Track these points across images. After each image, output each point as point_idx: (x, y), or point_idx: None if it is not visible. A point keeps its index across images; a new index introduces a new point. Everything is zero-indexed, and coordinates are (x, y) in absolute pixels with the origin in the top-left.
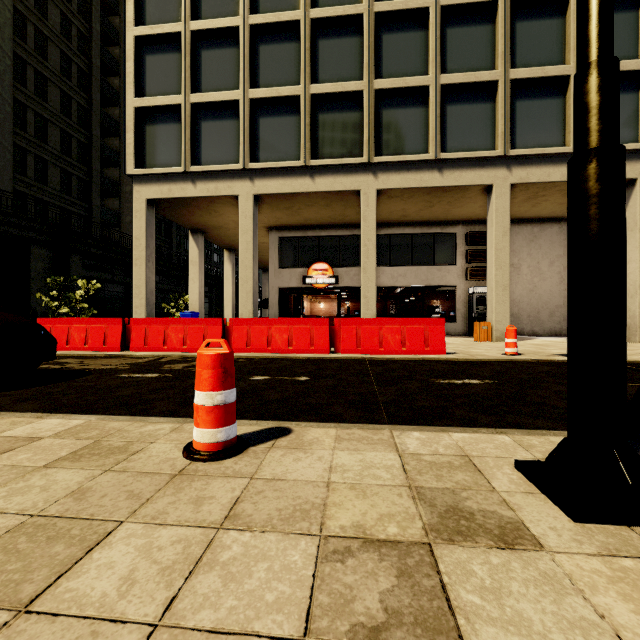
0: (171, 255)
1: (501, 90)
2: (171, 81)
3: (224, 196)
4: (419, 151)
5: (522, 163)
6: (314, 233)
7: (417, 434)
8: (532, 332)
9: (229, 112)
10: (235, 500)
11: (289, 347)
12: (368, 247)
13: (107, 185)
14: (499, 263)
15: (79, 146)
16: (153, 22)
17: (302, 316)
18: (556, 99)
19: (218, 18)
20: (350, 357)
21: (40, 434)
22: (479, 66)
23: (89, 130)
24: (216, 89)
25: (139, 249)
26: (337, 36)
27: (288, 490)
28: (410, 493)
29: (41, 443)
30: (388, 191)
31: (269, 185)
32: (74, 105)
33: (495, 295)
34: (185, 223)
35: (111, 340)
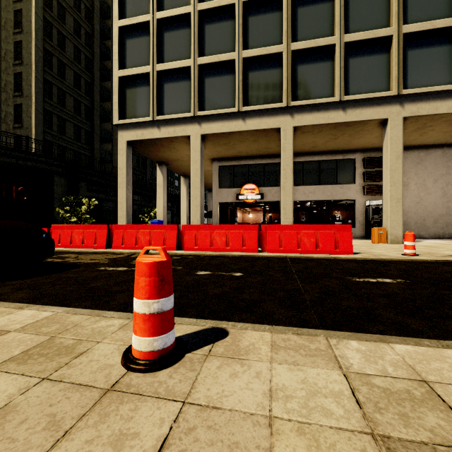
0: (146, 181)
1: (395, 43)
2: (143, 56)
3: (180, 136)
4: (327, 95)
5: (413, 100)
6: (245, 162)
7: (355, 344)
8: (419, 236)
9: (183, 75)
10: (161, 443)
11: (226, 247)
12: (286, 171)
13: (104, 134)
14: (393, 181)
15: (85, 108)
16: (131, 16)
17: (236, 223)
18: (443, 46)
19: (175, 8)
20: (274, 255)
21: (10, 327)
22: (376, 25)
23: (92, 97)
24: (174, 60)
25: (122, 176)
26: (262, 13)
27: (223, 429)
28: (377, 449)
29: (5, 338)
30: (302, 127)
31: (212, 127)
32: (82, 81)
33: (390, 206)
34: (153, 158)
35: (99, 241)
